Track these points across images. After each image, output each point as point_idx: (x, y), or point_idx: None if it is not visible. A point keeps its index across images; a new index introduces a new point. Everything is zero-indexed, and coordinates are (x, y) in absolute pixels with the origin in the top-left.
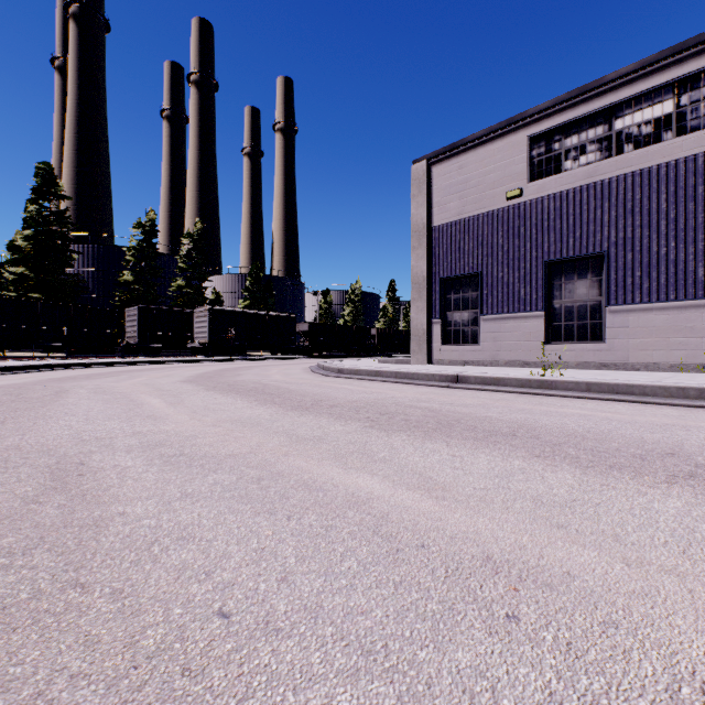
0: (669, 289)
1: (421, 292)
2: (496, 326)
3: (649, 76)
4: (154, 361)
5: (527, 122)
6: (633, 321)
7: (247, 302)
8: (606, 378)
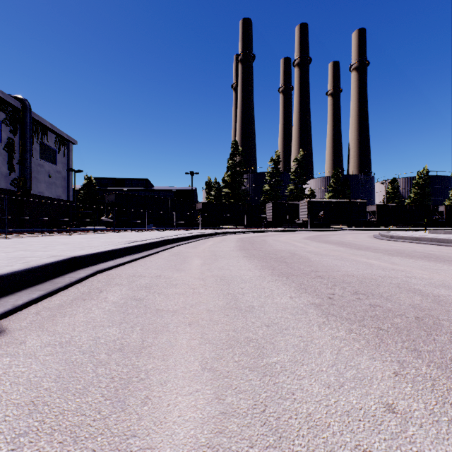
0: None
1: None
2: None
3: None
4: (282, 230)
5: None
6: None
7: (330, 194)
8: None
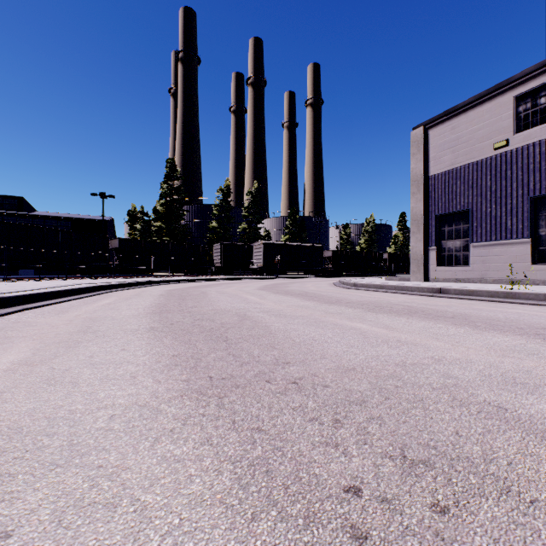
0: None
1: (419, 226)
2: (484, 251)
3: None
4: (232, 278)
5: (513, 85)
6: None
7: (287, 236)
8: None
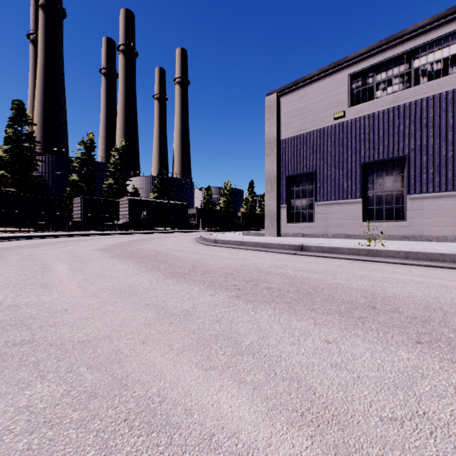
0: (454, 181)
1: (272, 186)
2: (326, 209)
3: (439, 27)
4: (90, 234)
5: (348, 64)
6: (428, 205)
7: (155, 194)
8: (416, 247)
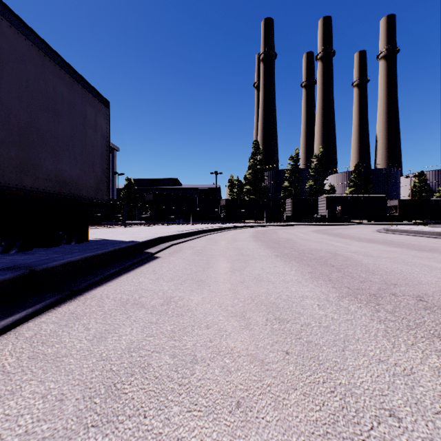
0: None
1: None
2: None
3: None
4: (298, 224)
5: None
6: None
7: (351, 189)
8: None
